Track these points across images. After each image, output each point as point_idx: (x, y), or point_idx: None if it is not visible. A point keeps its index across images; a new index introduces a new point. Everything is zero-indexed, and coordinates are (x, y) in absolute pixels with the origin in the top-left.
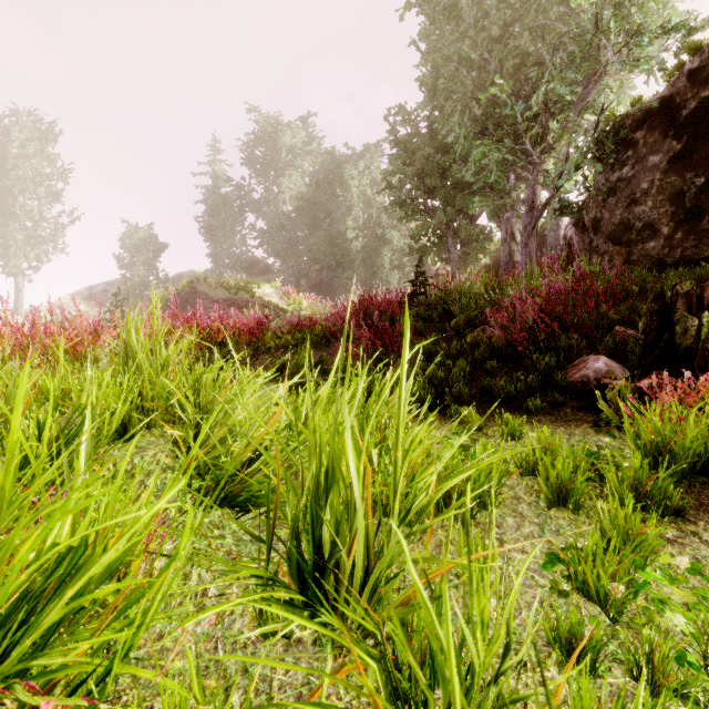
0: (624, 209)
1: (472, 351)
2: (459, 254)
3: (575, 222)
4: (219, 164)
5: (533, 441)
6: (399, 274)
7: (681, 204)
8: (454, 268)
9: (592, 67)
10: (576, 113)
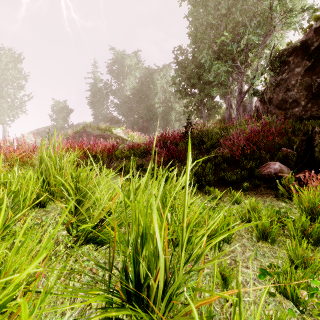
0: (283, 93)
1: (214, 159)
2: (206, 114)
3: (260, 99)
4: (97, 73)
5: (247, 205)
6: (179, 123)
7: (310, 90)
8: (204, 121)
9: (267, 28)
10: (261, 49)
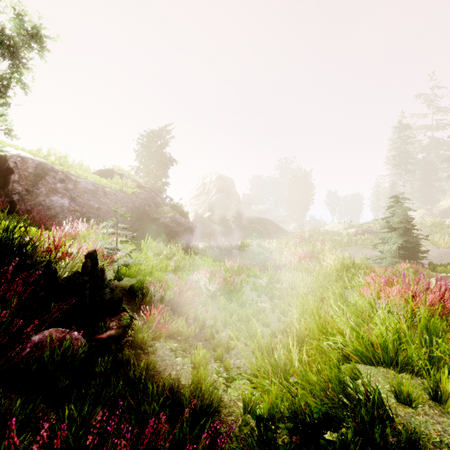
0: None
1: None
2: None
3: None
4: None
5: (204, 354)
6: None
7: None
8: None
9: None
10: None
